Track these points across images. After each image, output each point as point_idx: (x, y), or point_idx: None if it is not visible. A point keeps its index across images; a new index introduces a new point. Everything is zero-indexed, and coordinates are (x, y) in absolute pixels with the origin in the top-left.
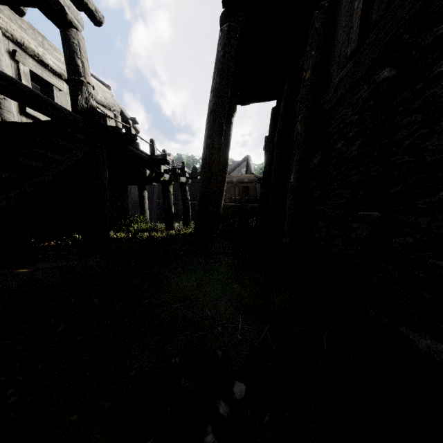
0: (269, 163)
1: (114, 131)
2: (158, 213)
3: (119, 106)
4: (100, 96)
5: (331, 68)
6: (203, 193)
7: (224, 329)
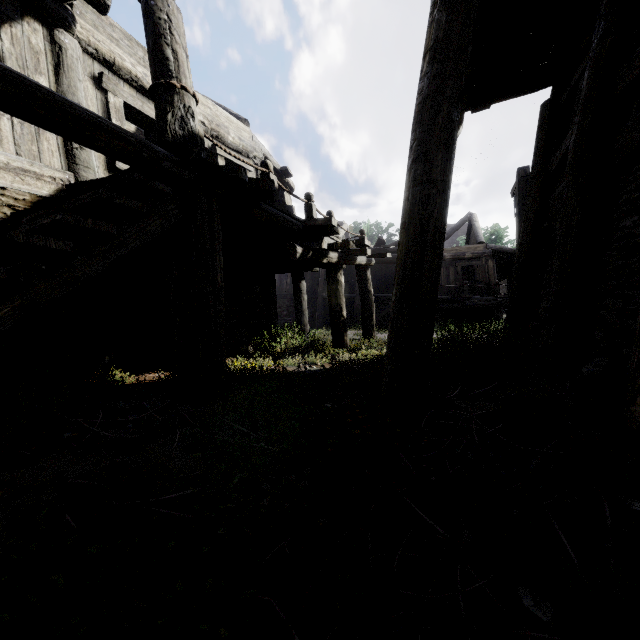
0: (535, 217)
1: (230, 174)
2: (325, 312)
3: (262, 151)
4: (233, 136)
5: None
6: (405, 288)
7: None
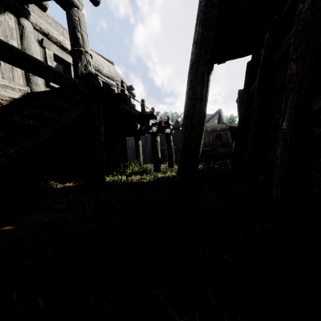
0: (244, 113)
1: (108, 91)
2: (150, 156)
3: (120, 77)
4: (106, 70)
5: None
6: (185, 143)
7: None
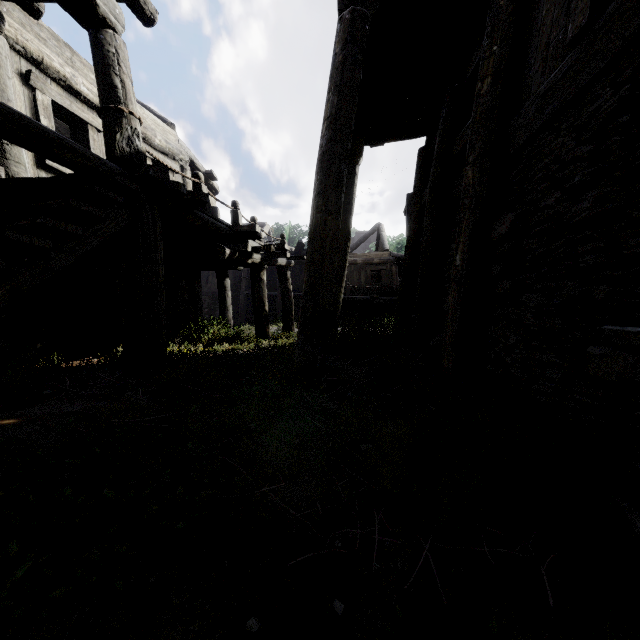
0: (415, 235)
1: (172, 188)
2: (248, 310)
3: (188, 154)
4: (159, 139)
5: (530, 69)
6: (310, 285)
7: (347, 548)
